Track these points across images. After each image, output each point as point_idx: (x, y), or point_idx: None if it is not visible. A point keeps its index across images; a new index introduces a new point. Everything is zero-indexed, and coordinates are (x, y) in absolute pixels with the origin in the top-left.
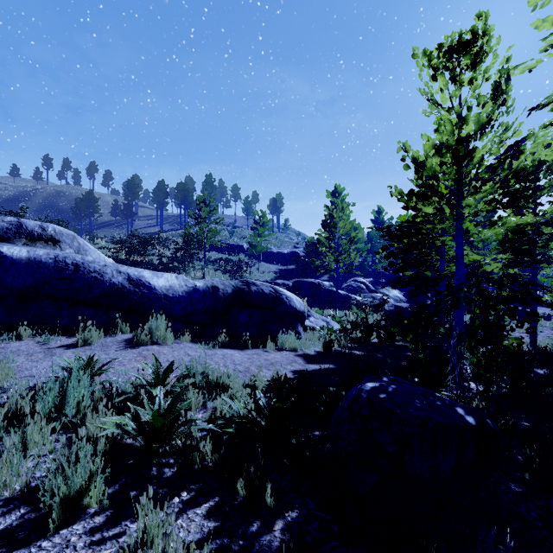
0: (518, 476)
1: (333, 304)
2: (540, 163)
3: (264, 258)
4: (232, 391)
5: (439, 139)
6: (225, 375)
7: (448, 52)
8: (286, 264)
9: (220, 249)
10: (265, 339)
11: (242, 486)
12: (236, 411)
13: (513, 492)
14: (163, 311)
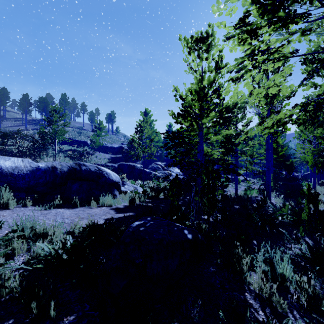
0: (215, 262)
1: (142, 177)
2: (235, 104)
3: (102, 150)
4: (52, 237)
5: (191, 86)
6: (50, 227)
7: (196, 41)
8: (116, 154)
9: (71, 143)
10: (91, 200)
11: (34, 306)
12: (48, 251)
13: (210, 271)
14: (9, 185)
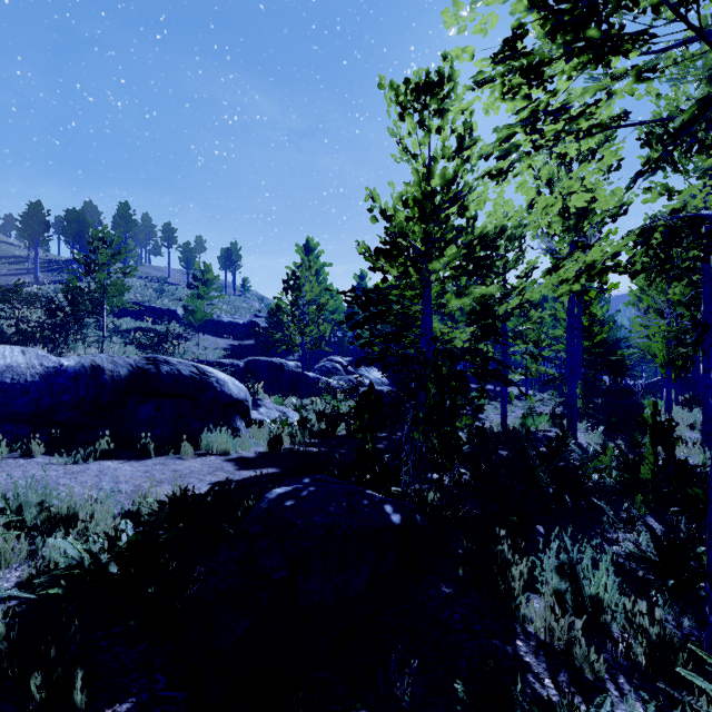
0: (453, 574)
1: (299, 390)
2: (500, 231)
3: (210, 330)
4: (89, 526)
5: (406, 190)
6: (84, 501)
7: (415, 90)
8: (242, 339)
9: (139, 314)
10: (183, 441)
11: (38, 684)
12: (77, 558)
13: (442, 595)
14: None
